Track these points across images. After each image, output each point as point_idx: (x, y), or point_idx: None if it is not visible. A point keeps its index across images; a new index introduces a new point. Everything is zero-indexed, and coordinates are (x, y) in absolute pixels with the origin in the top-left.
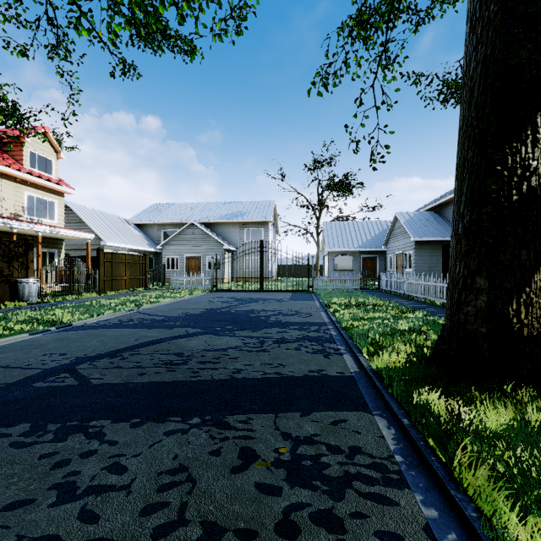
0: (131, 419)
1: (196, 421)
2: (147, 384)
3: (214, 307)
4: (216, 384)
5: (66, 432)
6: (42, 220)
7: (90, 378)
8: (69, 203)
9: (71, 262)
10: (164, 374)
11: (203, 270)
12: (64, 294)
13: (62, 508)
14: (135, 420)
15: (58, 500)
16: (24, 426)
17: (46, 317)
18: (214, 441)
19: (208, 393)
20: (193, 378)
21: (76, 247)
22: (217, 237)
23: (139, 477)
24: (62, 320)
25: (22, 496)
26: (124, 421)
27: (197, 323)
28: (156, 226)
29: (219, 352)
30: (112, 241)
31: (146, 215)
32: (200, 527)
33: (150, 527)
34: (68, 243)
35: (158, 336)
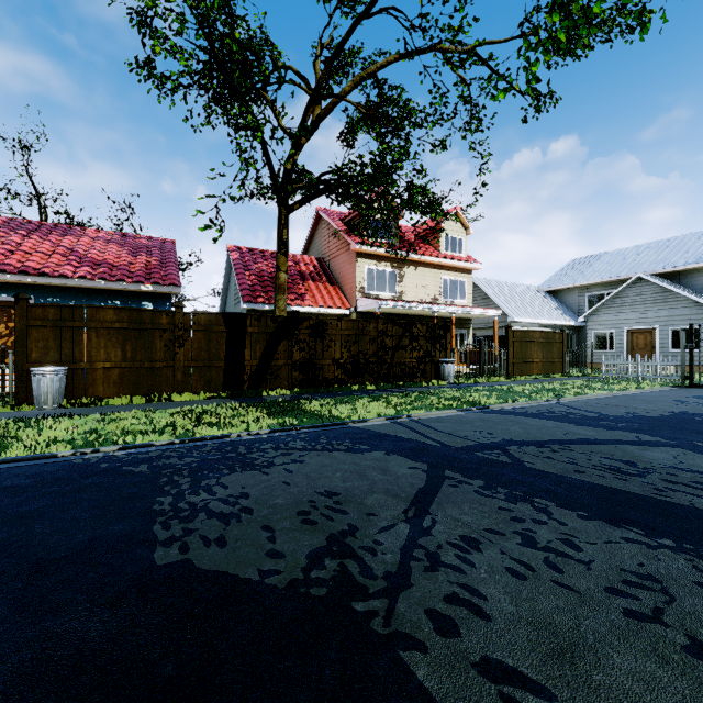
0: (576, 510)
1: (667, 543)
2: (588, 483)
3: (687, 410)
4: (700, 514)
5: (514, 498)
6: (454, 301)
7: (522, 460)
8: (475, 279)
9: (481, 342)
10: (610, 480)
11: (660, 350)
12: (475, 376)
13: (528, 549)
14: (581, 513)
15: (523, 543)
16: (479, 481)
17: (465, 397)
18: (700, 574)
19: (685, 520)
20: (656, 495)
21: (481, 326)
22: (692, 295)
23: (596, 561)
24: (479, 402)
25: (495, 528)
26: (569, 509)
27: (655, 429)
28: (577, 291)
29: (702, 475)
30: (520, 316)
31: (561, 278)
32: (685, 638)
33: (619, 604)
34: (473, 322)
35: (593, 436)
